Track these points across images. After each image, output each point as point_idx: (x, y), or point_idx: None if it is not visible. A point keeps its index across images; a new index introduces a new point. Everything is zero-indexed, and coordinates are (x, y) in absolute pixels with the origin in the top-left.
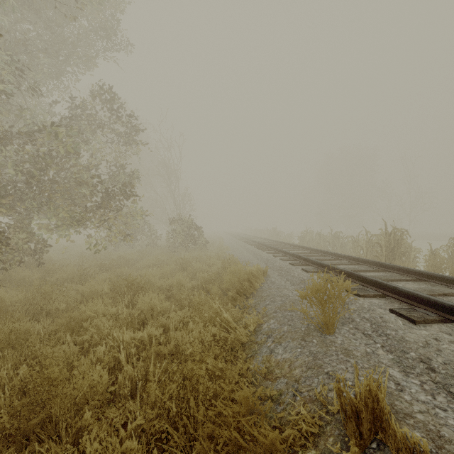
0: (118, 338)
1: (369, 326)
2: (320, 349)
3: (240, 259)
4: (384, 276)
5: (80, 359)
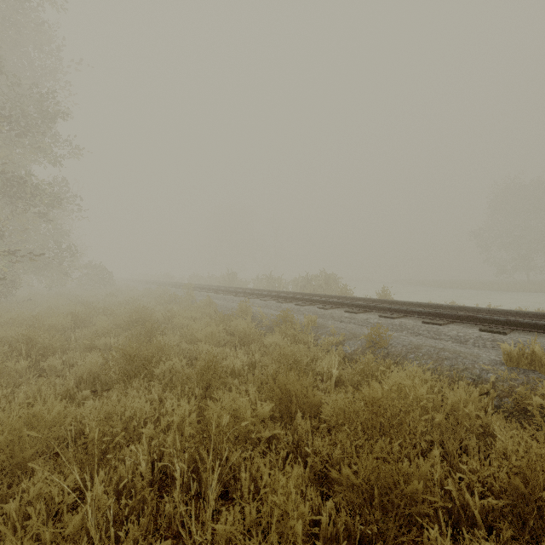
0: None
1: (200, 295)
2: None
3: None
4: None
5: None
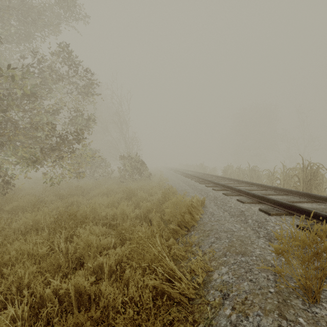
0: (37, 293)
1: None
2: None
3: (178, 188)
4: (322, 208)
5: None
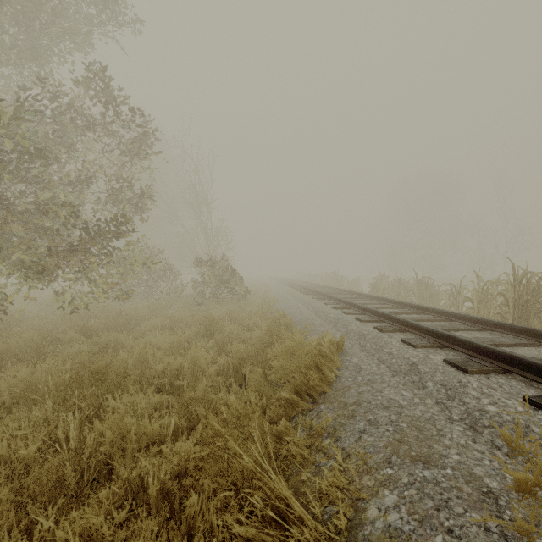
0: None
1: None
2: None
3: (295, 317)
4: None
5: None
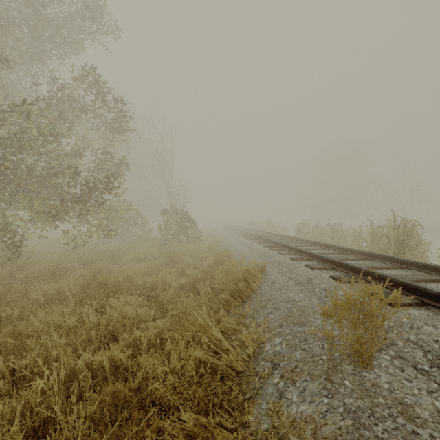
0: (67, 365)
1: (423, 356)
2: (360, 402)
3: (235, 252)
4: (407, 275)
5: (18, 392)
